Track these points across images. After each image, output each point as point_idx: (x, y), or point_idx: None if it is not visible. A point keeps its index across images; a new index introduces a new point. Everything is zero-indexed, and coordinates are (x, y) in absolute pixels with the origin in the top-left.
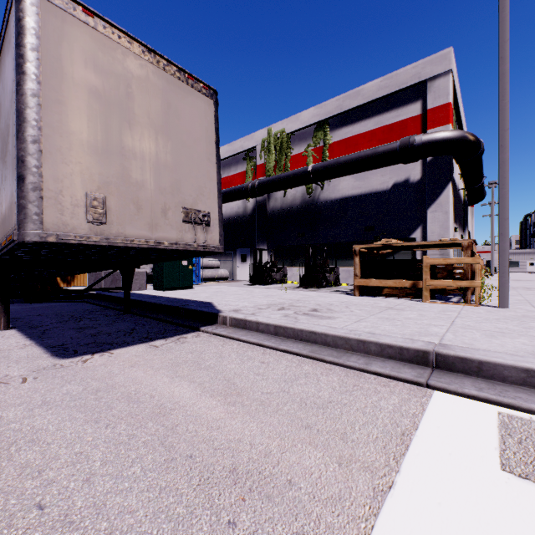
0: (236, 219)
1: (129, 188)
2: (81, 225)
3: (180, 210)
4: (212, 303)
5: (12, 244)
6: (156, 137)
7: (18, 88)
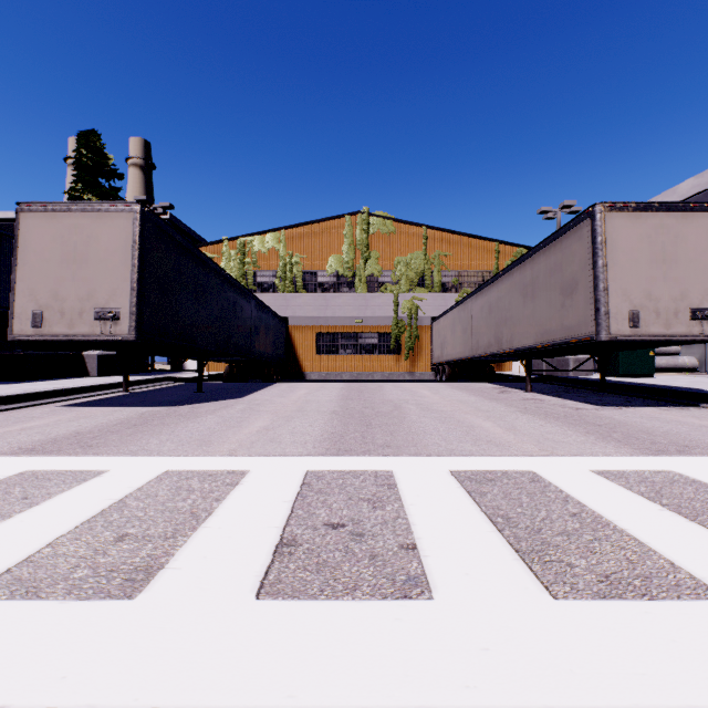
0: None
1: (651, 303)
2: (625, 330)
3: (688, 311)
4: (701, 389)
5: (586, 342)
6: (668, 263)
7: (595, 264)
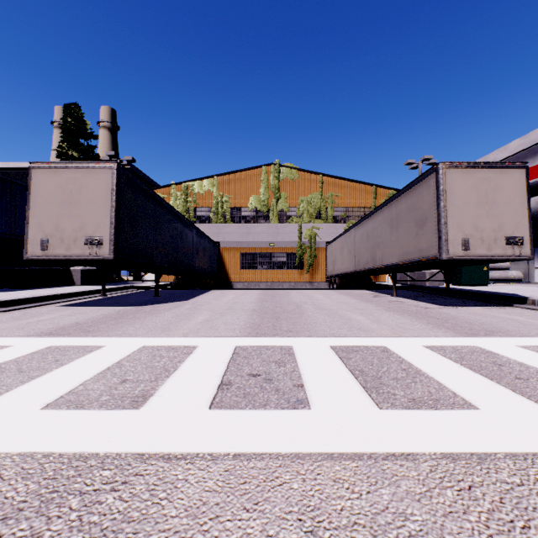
0: (533, 216)
1: (477, 233)
2: (459, 252)
3: (503, 238)
4: (517, 294)
5: (432, 260)
6: (490, 205)
7: (438, 206)
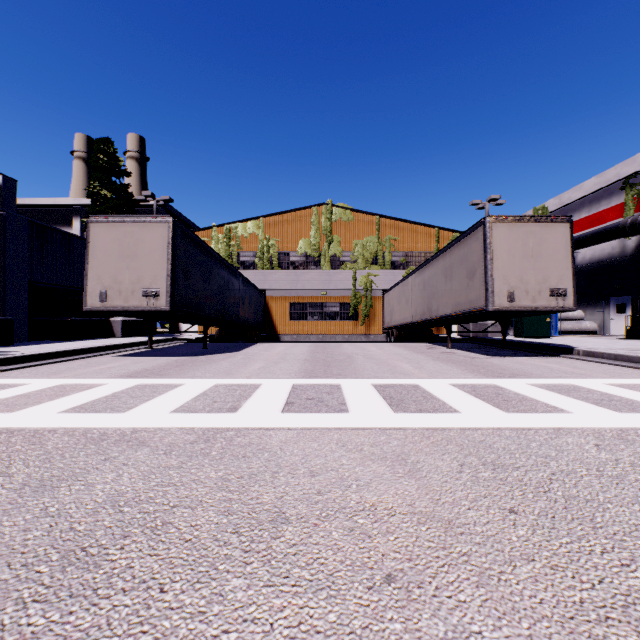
0: (609, 262)
1: (523, 285)
2: (505, 303)
3: (548, 290)
4: (569, 345)
5: (480, 311)
6: (535, 258)
7: (485, 258)
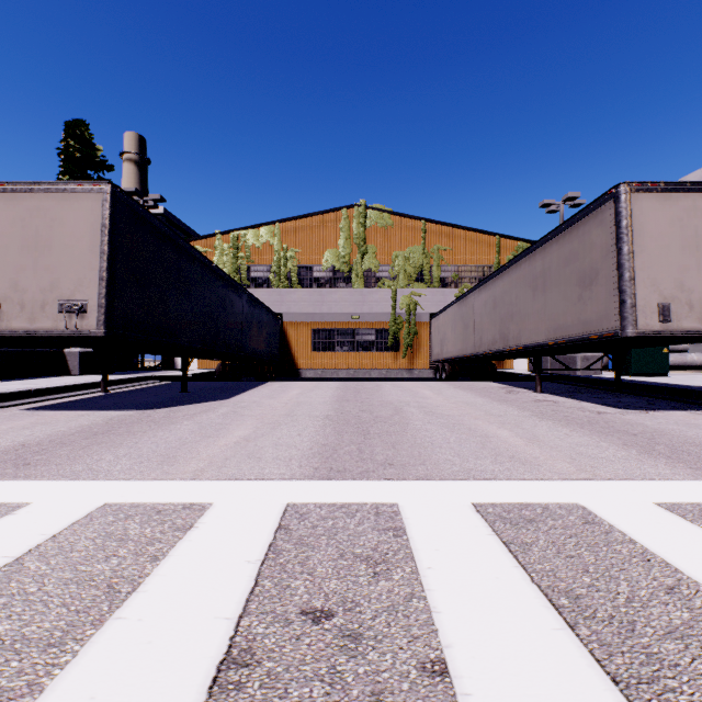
0: None
1: (683, 294)
2: (655, 324)
3: None
4: None
5: (608, 338)
6: (701, 250)
7: (620, 251)
